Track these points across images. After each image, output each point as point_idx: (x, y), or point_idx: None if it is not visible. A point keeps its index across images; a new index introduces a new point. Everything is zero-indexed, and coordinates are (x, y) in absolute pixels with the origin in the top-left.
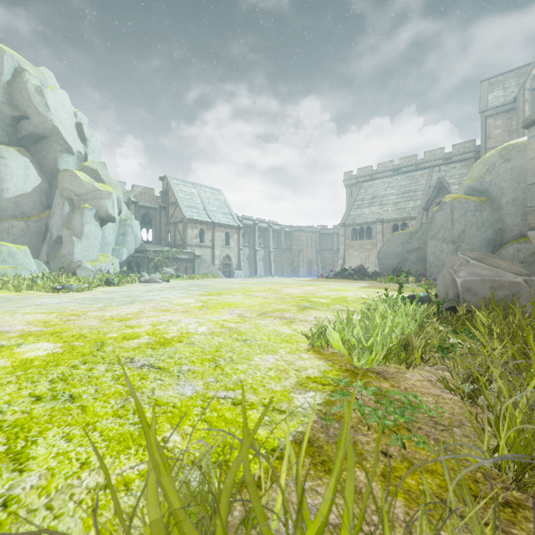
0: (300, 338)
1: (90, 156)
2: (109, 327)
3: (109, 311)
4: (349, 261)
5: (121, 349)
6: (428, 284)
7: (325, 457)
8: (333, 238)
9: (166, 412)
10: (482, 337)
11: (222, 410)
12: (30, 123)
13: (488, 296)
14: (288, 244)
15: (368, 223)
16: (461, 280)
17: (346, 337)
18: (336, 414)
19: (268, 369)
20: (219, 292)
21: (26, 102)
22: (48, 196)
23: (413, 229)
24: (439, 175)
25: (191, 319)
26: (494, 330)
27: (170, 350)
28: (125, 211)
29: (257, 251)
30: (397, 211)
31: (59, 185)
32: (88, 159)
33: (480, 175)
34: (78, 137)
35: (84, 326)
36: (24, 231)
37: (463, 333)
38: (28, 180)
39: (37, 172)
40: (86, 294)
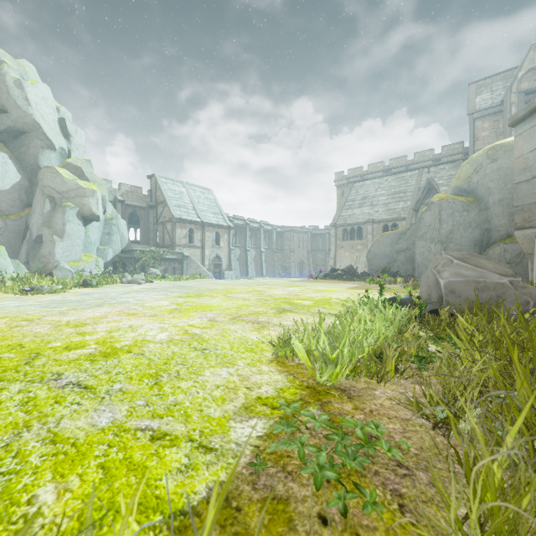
0: (267, 347)
1: (74, 153)
2: (58, 334)
3: (70, 315)
4: (340, 261)
5: (54, 362)
6: (415, 285)
7: (239, 527)
8: (325, 239)
9: (59, 453)
10: (463, 345)
11: (133, 449)
12: (9, 117)
13: (472, 298)
14: (280, 244)
15: (358, 224)
16: (444, 281)
17: (311, 347)
18: (276, 452)
19: (215, 388)
20: (200, 293)
21: (4, 95)
22: (28, 194)
23: (402, 229)
24: (428, 176)
25: (154, 324)
26: (475, 339)
27: (112, 363)
28: (111, 209)
29: (248, 251)
30: (387, 211)
31: (40, 183)
32: (71, 156)
33: (467, 176)
34: (60, 133)
35: (30, 333)
36: (2, 229)
37: (438, 345)
38: (6, 177)
39: (16, 169)
40: (56, 296)
